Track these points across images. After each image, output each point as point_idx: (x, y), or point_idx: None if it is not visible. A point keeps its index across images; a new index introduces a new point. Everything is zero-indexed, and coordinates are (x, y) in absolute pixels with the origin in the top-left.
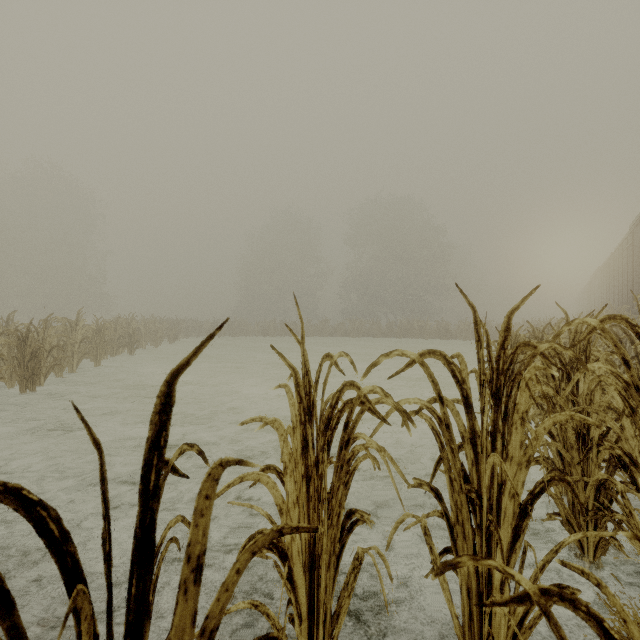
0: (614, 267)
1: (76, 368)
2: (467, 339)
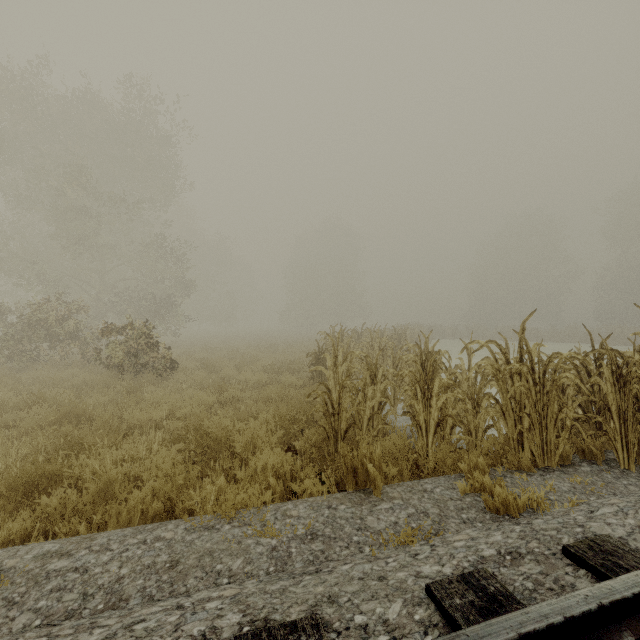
0: None
1: None
2: None
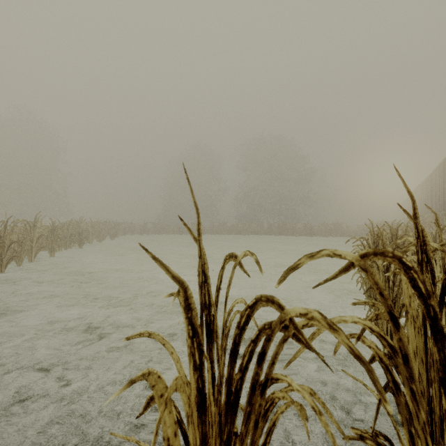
0: (432, 184)
1: (34, 258)
2: (325, 236)
